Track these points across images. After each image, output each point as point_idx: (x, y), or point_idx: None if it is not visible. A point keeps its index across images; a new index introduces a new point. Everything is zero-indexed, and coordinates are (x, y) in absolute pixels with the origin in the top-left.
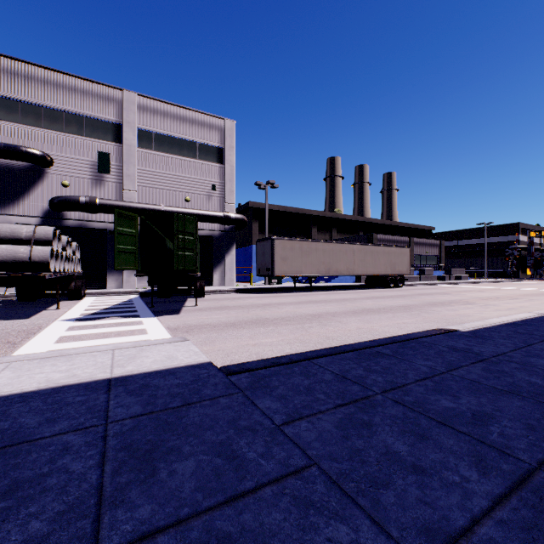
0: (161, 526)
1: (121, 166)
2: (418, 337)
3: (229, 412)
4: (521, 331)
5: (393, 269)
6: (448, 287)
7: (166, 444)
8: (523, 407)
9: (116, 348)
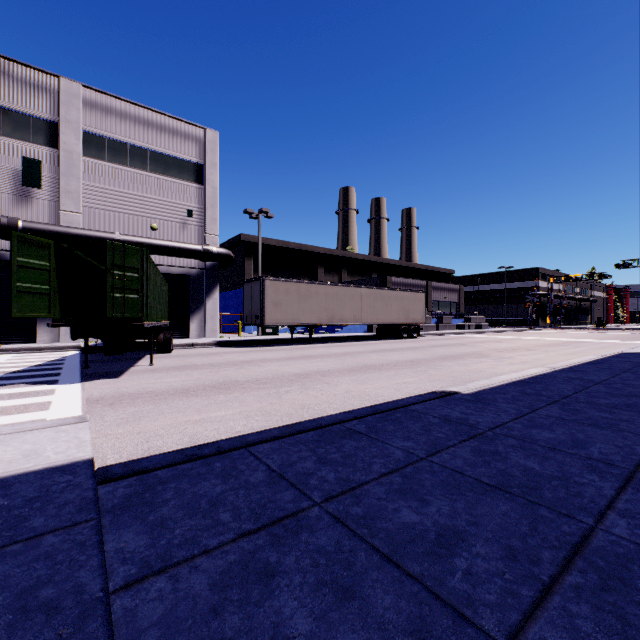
0: None
1: (59, 178)
2: (409, 405)
3: (38, 568)
4: (529, 392)
5: (406, 317)
6: (466, 337)
7: None
8: (508, 514)
9: None
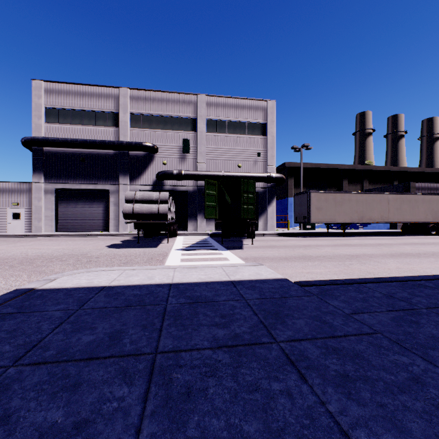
0: (300, 339)
1: (196, 147)
2: None
3: (312, 304)
4: None
5: (434, 217)
6: None
7: (283, 312)
8: None
9: (222, 266)
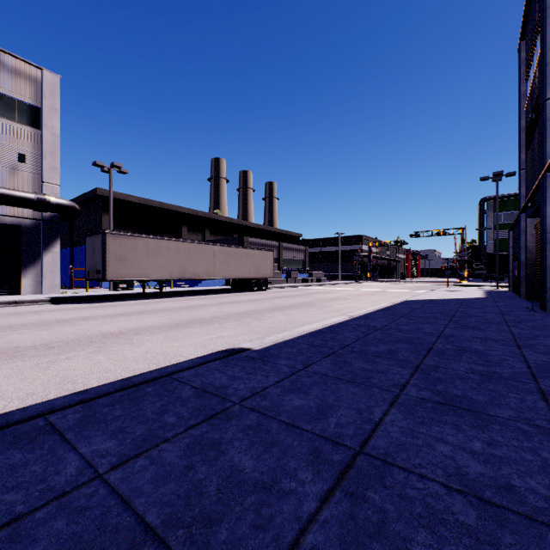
0: None
1: None
2: (178, 371)
3: None
4: (317, 343)
5: (257, 272)
6: (306, 289)
7: None
8: None
9: None
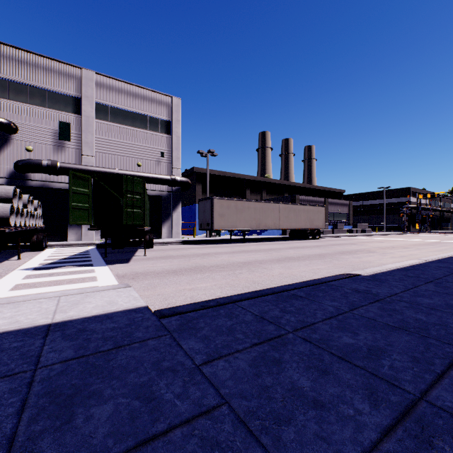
0: None
1: (81, 134)
2: (328, 281)
3: (154, 354)
4: (410, 275)
5: (311, 224)
6: (355, 239)
7: (89, 388)
8: (410, 341)
9: (62, 294)
